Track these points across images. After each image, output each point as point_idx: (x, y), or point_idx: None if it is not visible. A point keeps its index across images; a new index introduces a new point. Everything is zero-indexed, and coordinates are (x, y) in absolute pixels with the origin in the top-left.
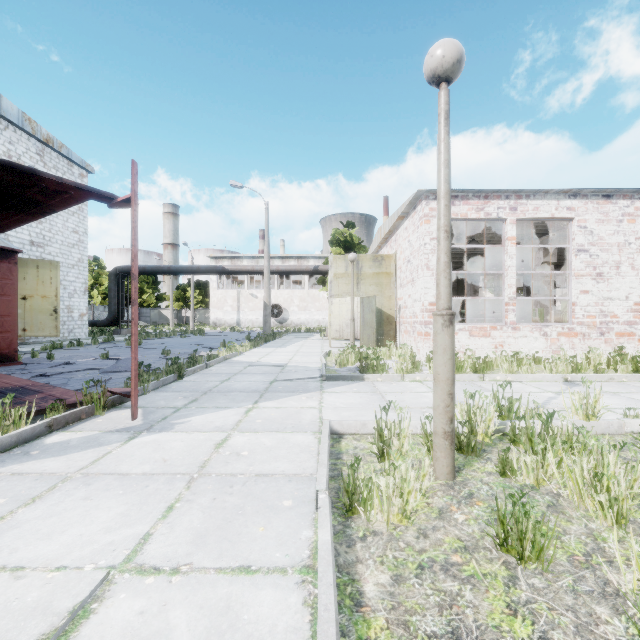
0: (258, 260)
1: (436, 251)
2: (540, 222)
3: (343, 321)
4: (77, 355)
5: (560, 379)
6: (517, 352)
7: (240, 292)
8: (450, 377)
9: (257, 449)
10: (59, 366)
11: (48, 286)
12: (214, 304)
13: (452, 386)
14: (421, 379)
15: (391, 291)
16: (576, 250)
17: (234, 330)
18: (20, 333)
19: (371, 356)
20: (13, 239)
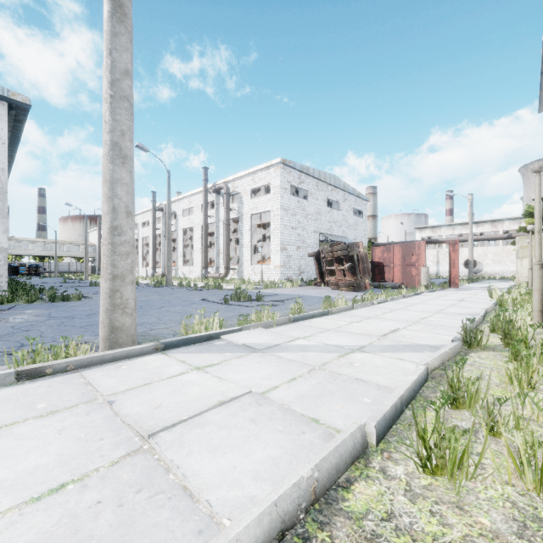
0: (454, 227)
1: None
2: None
3: None
4: None
5: None
6: None
7: (439, 251)
8: (531, 278)
9: None
10: None
11: None
12: None
13: (531, 280)
14: None
15: None
16: None
17: (439, 277)
18: None
19: None
20: (350, 239)
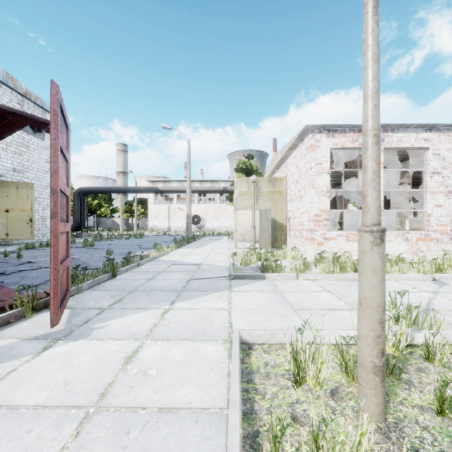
0: (183, 183)
1: (320, 173)
2: (399, 151)
3: (245, 228)
4: (41, 255)
5: (429, 278)
6: (387, 254)
7: (170, 206)
8: (381, 303)
9: (166, 365)
10: (22, 265)
11: (25, 202)
12: (151, 215)
13: (383, 313)
14: (313, 278)
15: (282, 205)
16: (431, 172)
17: (165, 234)
18: (4, 237)
19: (270, 258)
20: None
